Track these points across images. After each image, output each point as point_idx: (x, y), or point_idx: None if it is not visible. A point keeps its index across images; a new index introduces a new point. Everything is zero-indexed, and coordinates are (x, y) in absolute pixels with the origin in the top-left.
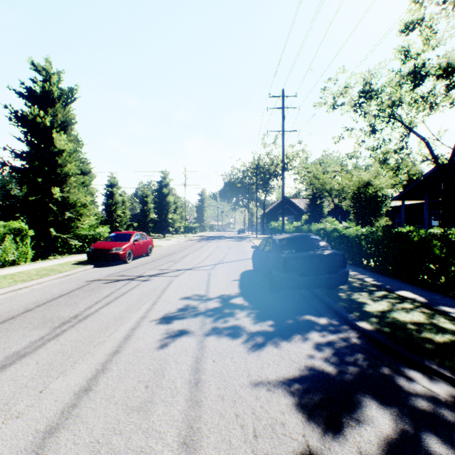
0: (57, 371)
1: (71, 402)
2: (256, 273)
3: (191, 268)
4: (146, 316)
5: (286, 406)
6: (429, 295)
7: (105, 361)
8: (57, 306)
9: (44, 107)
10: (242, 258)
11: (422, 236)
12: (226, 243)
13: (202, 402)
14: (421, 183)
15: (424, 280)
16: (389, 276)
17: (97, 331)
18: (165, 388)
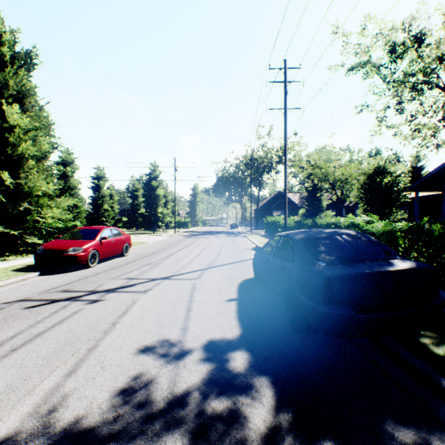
0: None
1: None
2: (259, 285)
3: (171, 276)
4: (20, 430)
5: None
6: None
7: None
8: None
9: None
10: (237, 259)
11: None
12: (218, 239)
13: None
14: (440, 171)
15: None
16: None
17: None
18: None
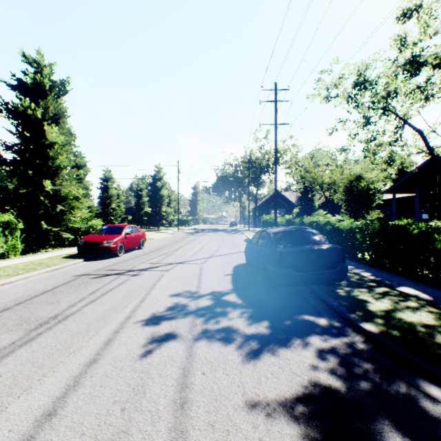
0: (20, 387)
1: (28, 432)
2: (249, 267)
3: (183, 262)
4: (131, 315)
5: (290, 438)
6: (432, 291)
7: (79, 374)
8: (37, 304)
9: (35, 99)
10: (234, 251)
11: (423, 229)
12: (219, 236)
13: (188, 432)
14: (412, 176)
15: (424, 275)
16: (387, 270)
17: (76, 335)
18: (144, 412)
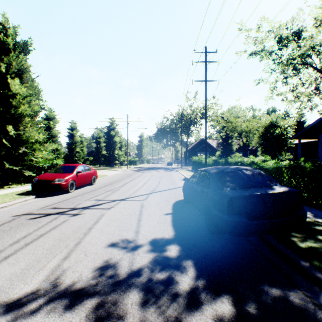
0: None
1: None
2: (187, 204)
3: (126, 198)
4: (40, 289)
5: None
6: None
7: None
8: None
9: (1, 56)
10: (172, 187)
11: None
12: (158, 173)
13: None
14: (316, 124)
15: None
16: None
17: None
18: None
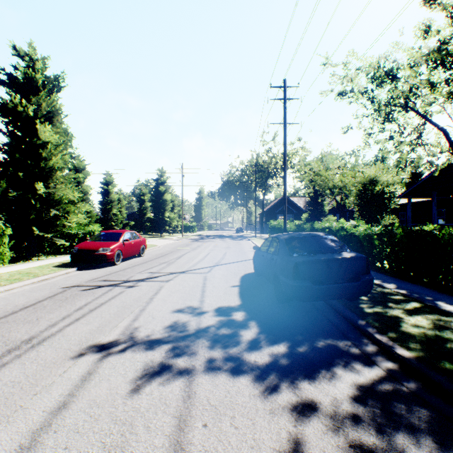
0: None
1: None
2: (258, 277)
3: (185, 271)
4: (120, 338)
5: None
6: None
7: (39, 427)
8: (12, 324)
9: (27, 96)
10: (241, 259)
11: None
12: (224, 242)
13: None
14: (429, 179)
15: None
16: (411, 281)
17: (49, 365)
18: None
